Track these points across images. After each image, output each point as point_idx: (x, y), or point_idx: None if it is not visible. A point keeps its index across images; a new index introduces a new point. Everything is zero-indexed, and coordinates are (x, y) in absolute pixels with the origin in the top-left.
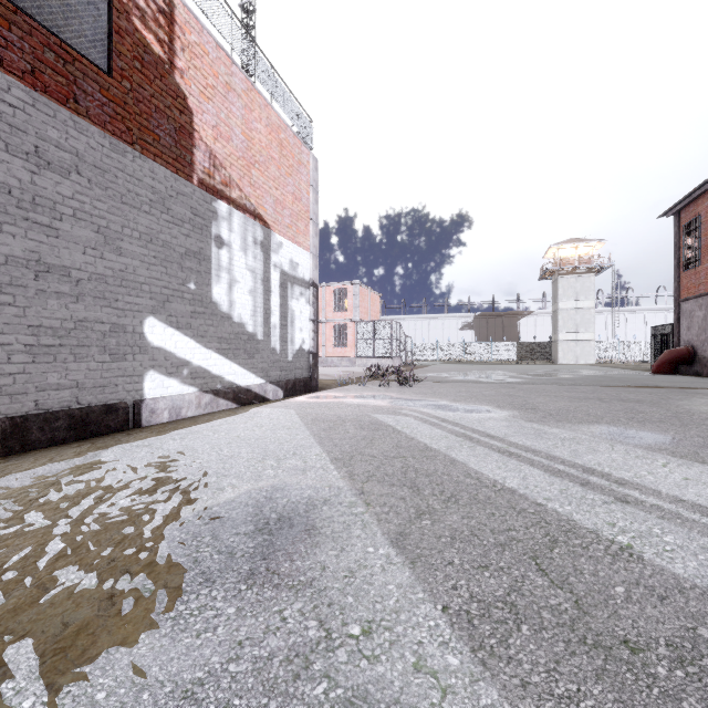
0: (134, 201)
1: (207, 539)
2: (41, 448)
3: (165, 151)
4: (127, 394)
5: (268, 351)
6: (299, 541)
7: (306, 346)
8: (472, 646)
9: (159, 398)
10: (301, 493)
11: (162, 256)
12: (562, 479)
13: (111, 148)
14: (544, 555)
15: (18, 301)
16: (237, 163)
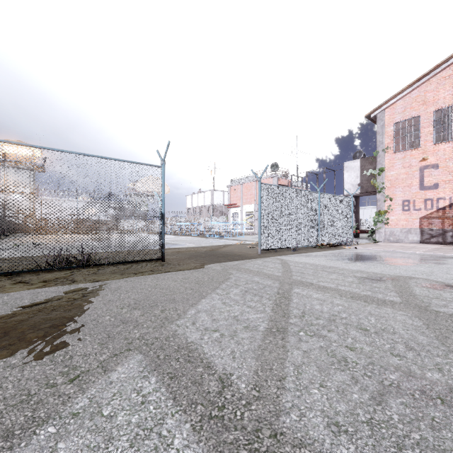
0: None
1: None
2: None
3: None
4: None
5: None
6: None
7: None
8: None
9: None
10: None
11: None
12: None
13: None
14: None
15: None
16: None
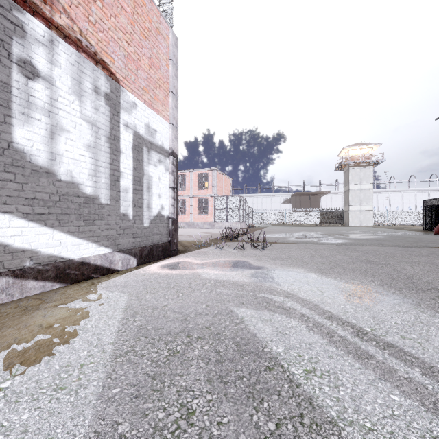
0: None
1: None
2: None
3: None
4: None
5: (116, 216)
6: None
7: (166, 212)
8: None
9: None
10: None
11: None
12: None
13: None
14: None
15: None
16: None
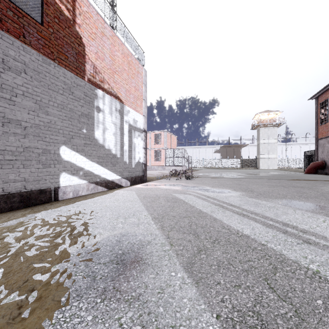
0: (54, 88)
1: (82, 267)
2: (5, 212)
3: (70, 64)
4: (51, 184)
5: (122, 163)
6: (133, 268)
7: (141, 160)
8: None
9: (68, 186)
10: (136, 238)
11: (69, 115)
12: (272, 229)
13: (42, 61)
14: (271, 278)
15: None
16: (107, 71)
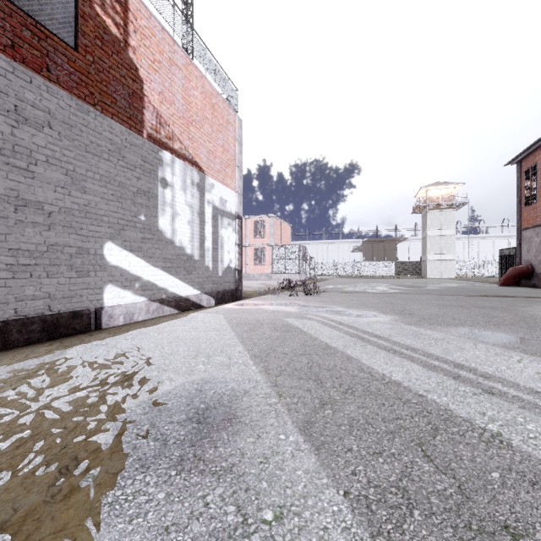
0: (96, 151)
1: (146, 427)
2: (19, 347)
3: (121, 111)
4: (90, 303)
5: (203, 268)
6: (222, 429)
7: (233, 265)
8: (372, 532)
9: (116, 306)
10: (226, 386)
11: (118, 194)
12: (438, 373)
13: (77, 108)
14: (428, 442)
15: (0, 229)
16: (178, 121)
